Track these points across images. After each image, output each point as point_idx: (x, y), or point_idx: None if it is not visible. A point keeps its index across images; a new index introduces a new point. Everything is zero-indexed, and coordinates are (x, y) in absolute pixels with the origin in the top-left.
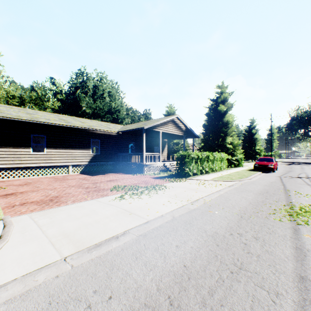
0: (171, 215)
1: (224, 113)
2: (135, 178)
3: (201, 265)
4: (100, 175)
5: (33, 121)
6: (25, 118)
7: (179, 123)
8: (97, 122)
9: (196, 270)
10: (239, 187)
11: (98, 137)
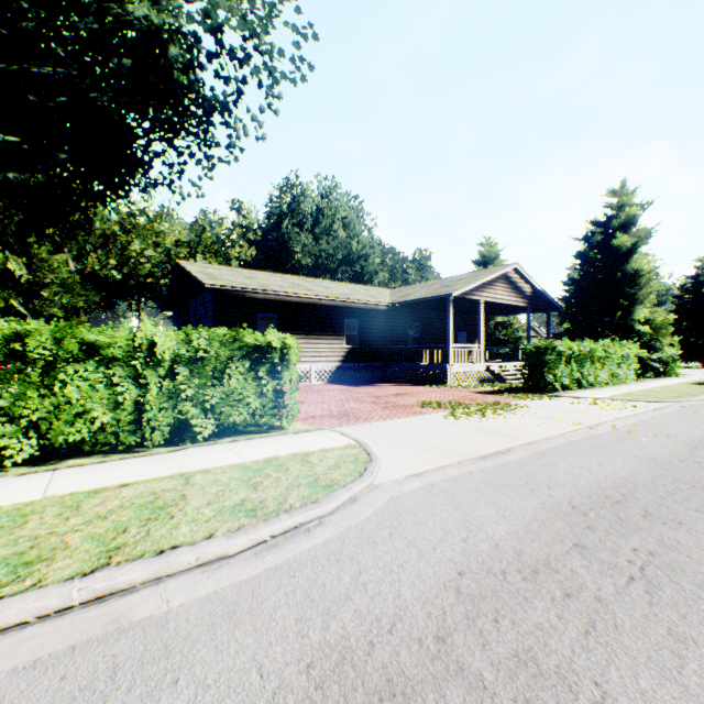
0: (563, 439)
1: (627, 252)
2: (442, 392)
3: (645, 479)
4: (369, 386)
5: (265, 292)
6: (253, 286)
7: (518, 280)
8: (345, 285)
9: (640, 481)
10: (679, 411)
11: (356, 314)
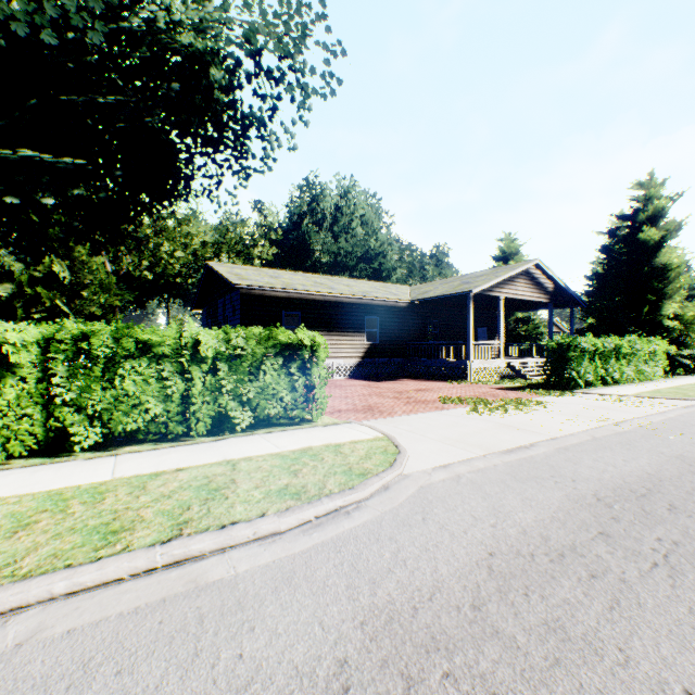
0: (587, 435)
1: (655, 246)
2: (462, 388)
3: (671, 475)
4: (389, 382)
5: (290, 290)
6: (279, 286)
7: (539, 276)
8: (365, 282)
9: (665, 477)
10: None
11: (376, 312)
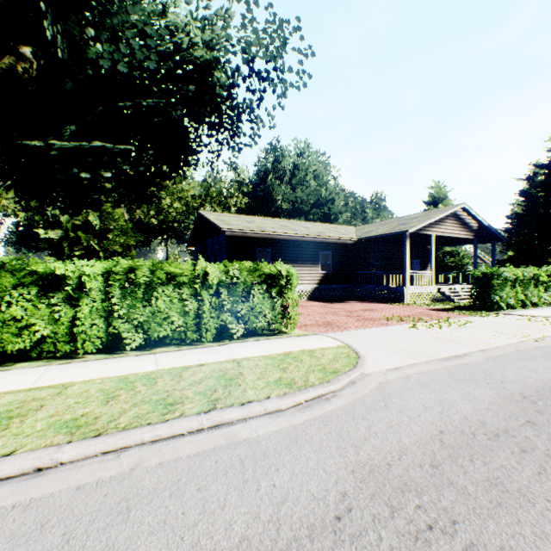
0: (511, 348)
1: None
2: (400, 309)
3: None
4: (340, 303)
5: (263, 232)
6: (254, 229)
7: (465, 217)
8: (319, 225)
9: None
10: None
11: (329, 248)
